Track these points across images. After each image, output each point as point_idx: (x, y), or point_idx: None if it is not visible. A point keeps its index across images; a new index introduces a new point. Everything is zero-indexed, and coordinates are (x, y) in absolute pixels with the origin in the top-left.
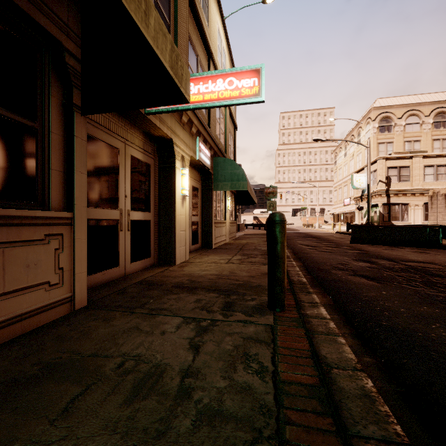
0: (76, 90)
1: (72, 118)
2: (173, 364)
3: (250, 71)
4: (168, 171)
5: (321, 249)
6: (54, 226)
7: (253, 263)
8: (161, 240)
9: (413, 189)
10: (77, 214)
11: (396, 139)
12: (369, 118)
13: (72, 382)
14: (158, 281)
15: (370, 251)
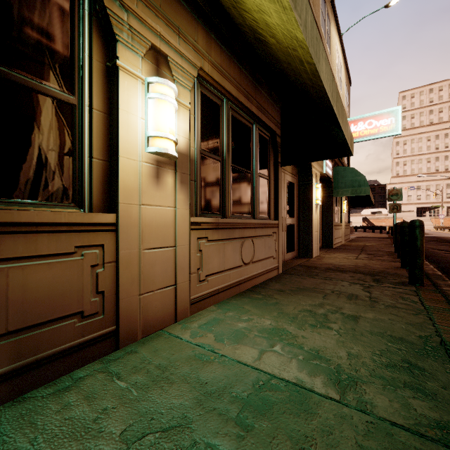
0: (279, 154)
1: (277, 169)
2: (360, 295)
3: (387, 113)
4: (306, 187)
5: None
6: (274, 228)
7: (382, 260)
8: (300, 238)
9: None
10: (279, 221)
11: None
12: None
13: (316, 293)
14: (311, 266)
15: None
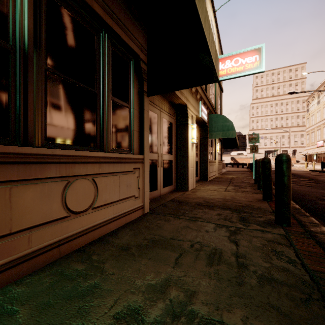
0: (144, 82)
1: (143, 99)
2: (225, 250)
3: (252, 51)
4: (183, 127)
5: (300, 183)
6: (136, 163)
7: (246, 192)
8: (178, 173)
9: None
10: (145, 156)
11: None
12: None
13: (170, 251)
14: (183, 200)
15: None
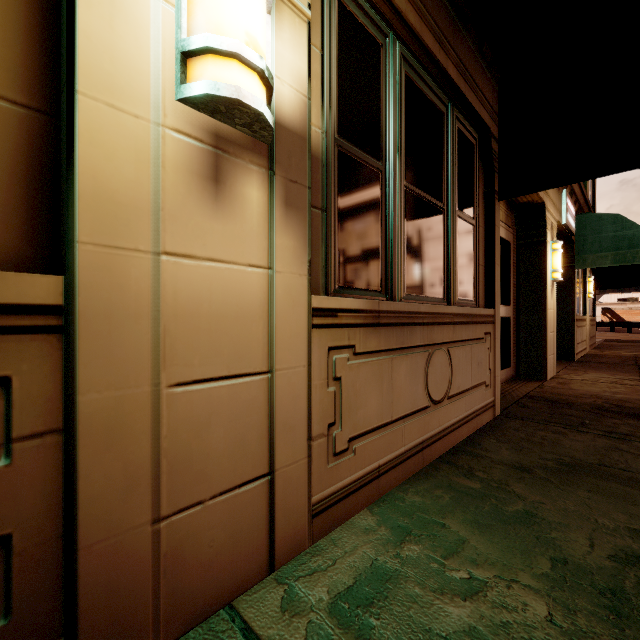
0: (495, 175)
1: (492, 206)
2: None
3: None
4: (533, 248)
5: None
6: (487, 325)
7: None
8: (520, 344)
9: None
10: (495, 311)
11: None
12: None
13: (619, 485)
14: (556, 399)
15: None
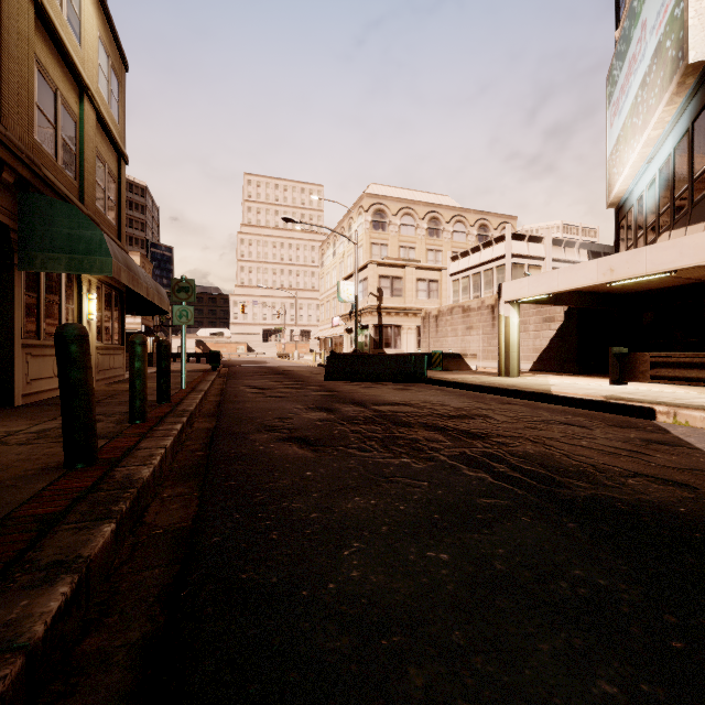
0: None
1: None
2: None
3: None
4: None
5: (273, 392)
6: None
7: None
8: None
9: (406, 308)
10: None
11: (391, 241)
12: (362, 207)
13: None
14: None
15: (343, 391)
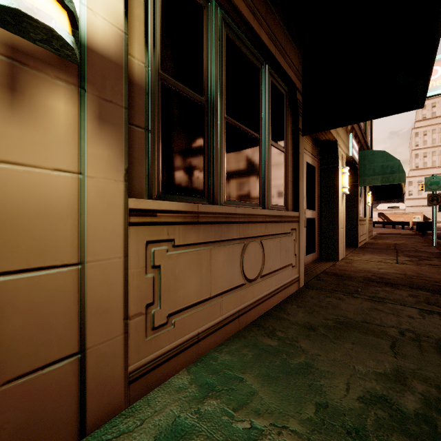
0: (300, 118)
1: (298, 139)
2: None
3: None
4: (330, 172)
5: None
6: (293, 223)
7: (436, 266)
8: (322, 236)
9: None
10: (300, 213)
11: None
12: None
13: (373, 337)
14: (342, 274)
15: None
